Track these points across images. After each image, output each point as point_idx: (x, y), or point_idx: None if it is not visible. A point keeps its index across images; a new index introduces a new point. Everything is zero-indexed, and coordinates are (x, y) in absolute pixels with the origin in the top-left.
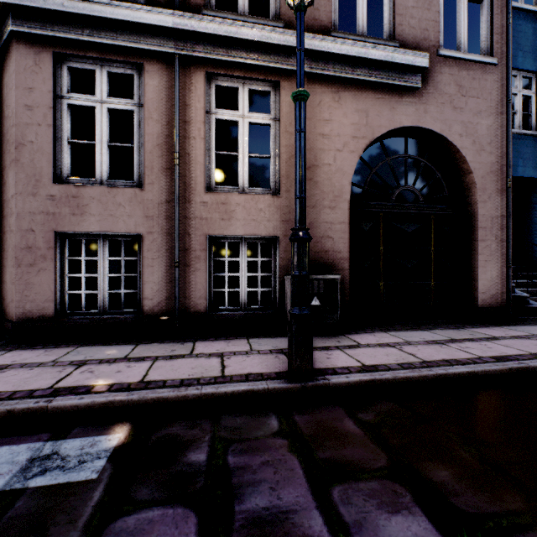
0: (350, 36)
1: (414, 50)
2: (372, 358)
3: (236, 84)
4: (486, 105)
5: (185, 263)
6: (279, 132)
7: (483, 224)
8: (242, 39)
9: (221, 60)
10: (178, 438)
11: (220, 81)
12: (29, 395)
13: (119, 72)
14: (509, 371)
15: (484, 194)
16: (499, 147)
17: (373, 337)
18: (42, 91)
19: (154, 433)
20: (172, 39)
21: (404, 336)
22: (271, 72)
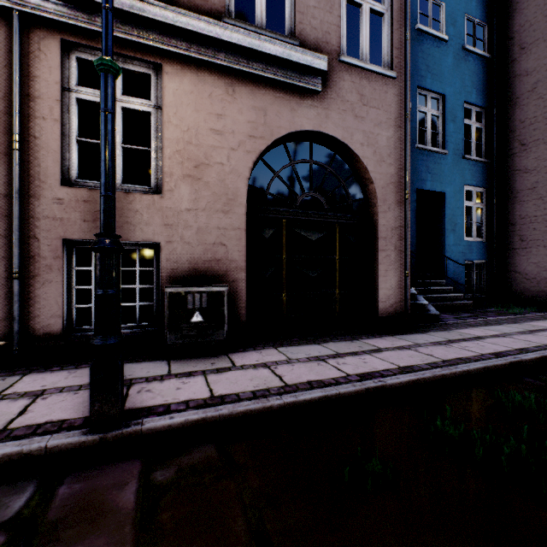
0: (245, 25)
1: (315, 52)
2: (230, 385)
3: None
4: (386, 117)
5: (30, 274)
6: (162, 122)
7: (384, 234)
8: None
9: (82, 28)
10: None
11: (83, 53)
12: None
13: None
14: (366, 391)
15: (385, 204)
16: (398, 159)
17: (257, 356)
18: None
19: None
20: None
21: (291, 353)
22: (150, 52)
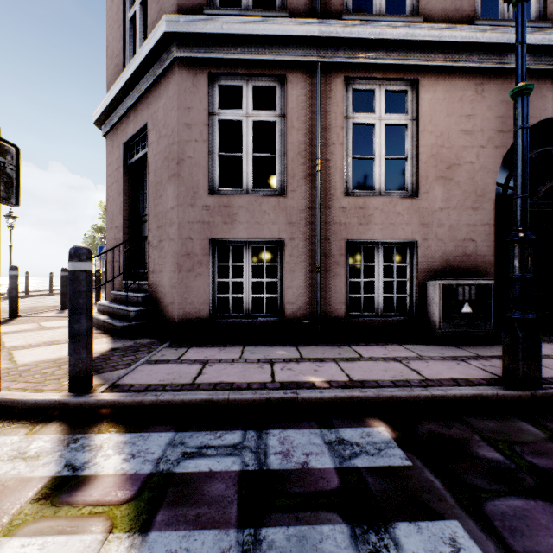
0: (495, 22)
1: None
2: None
3: (372, 86)
4: None
5: (324, 269)
6: (417, 131)
7: None
8: (386, 39)
9: (361, 64)
10: (446, 435)
11: (356, 85)
12: (265, 387)
13: (263, 85)
14: None
15: None
16: None
17: (543, 348)
18: (198, 110)
19: (415, 429)
20: (314, 48)
21: None
22: (409, 70)
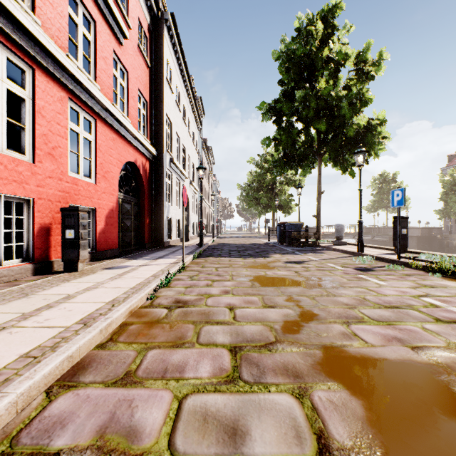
0: None
1: None
2: None
3: None
4: None
5: (455, 227)
6: None
7: None
8: None
9: None
10: None
11: None
12: None
13: None
14: None
15: None
16: None
17: None
18: None
19: None
20: None
21: None
22: None
